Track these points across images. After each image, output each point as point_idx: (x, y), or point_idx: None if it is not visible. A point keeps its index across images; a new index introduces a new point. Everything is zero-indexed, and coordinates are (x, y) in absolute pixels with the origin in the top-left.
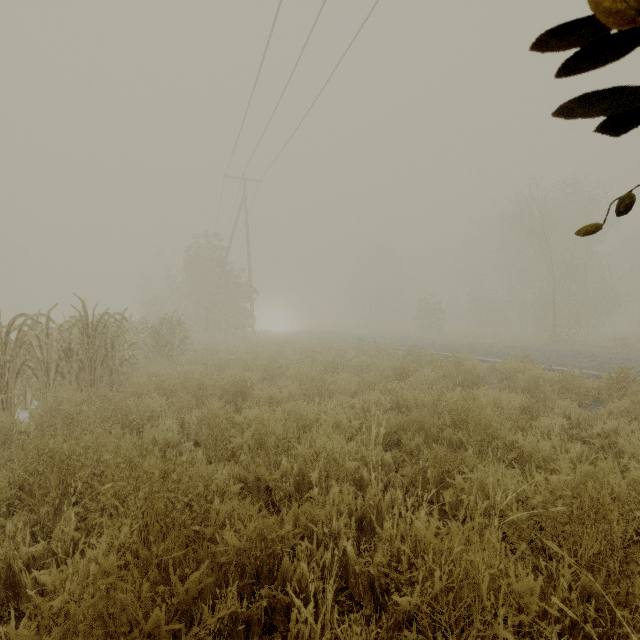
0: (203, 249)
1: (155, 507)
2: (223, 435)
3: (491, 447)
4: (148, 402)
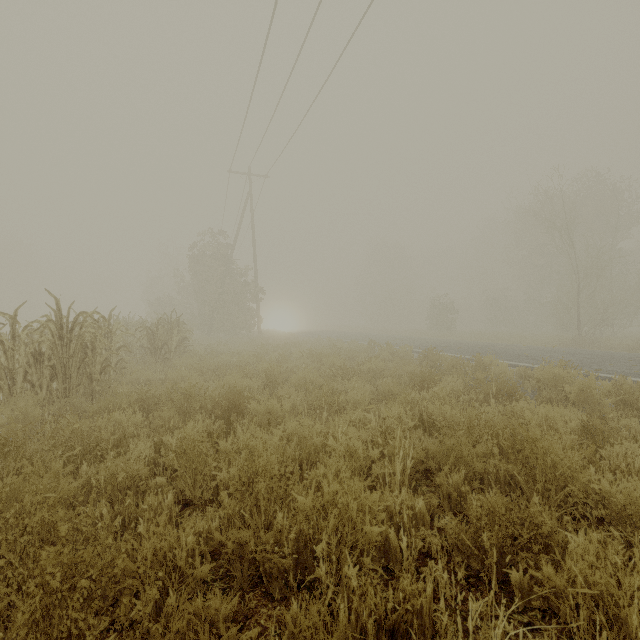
0: (207, 247)
1: (55, 631)
2: (205, 466)
3: (562, 494)
4: (120, 419)
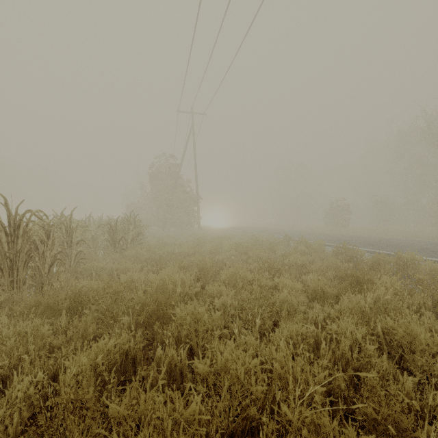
0: (162, 166)
1: None
2: (91, 437)
3: None
4: (27, 330)
